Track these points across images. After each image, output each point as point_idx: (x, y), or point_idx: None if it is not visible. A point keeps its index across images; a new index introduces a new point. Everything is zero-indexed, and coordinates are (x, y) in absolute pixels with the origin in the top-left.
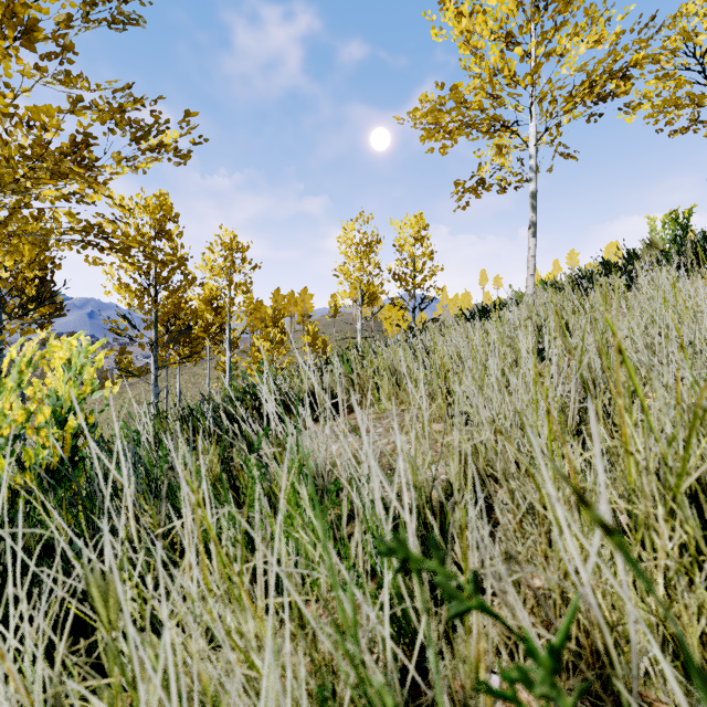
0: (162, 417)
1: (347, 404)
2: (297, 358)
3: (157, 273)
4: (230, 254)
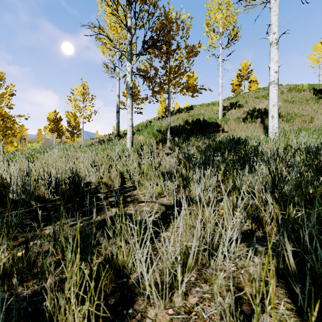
0: None
1: None
2: None
3: None
4: (3, 118)
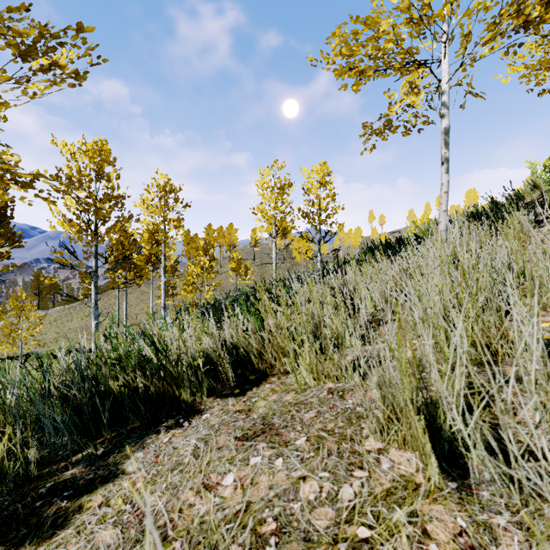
0: (6, 394)
1: (256, 368)
2: (225, 279)
3: (95, 210)
4: (164, 195)
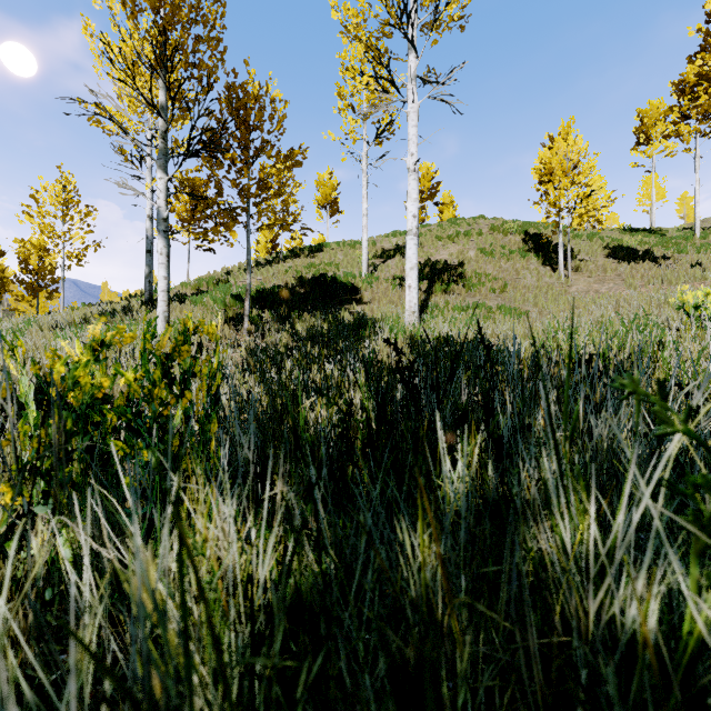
0: None
1: None
2: None
3: None
4: None
